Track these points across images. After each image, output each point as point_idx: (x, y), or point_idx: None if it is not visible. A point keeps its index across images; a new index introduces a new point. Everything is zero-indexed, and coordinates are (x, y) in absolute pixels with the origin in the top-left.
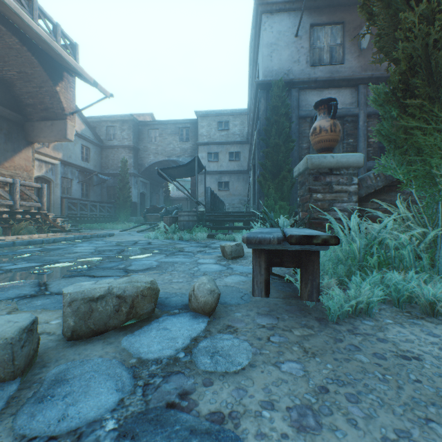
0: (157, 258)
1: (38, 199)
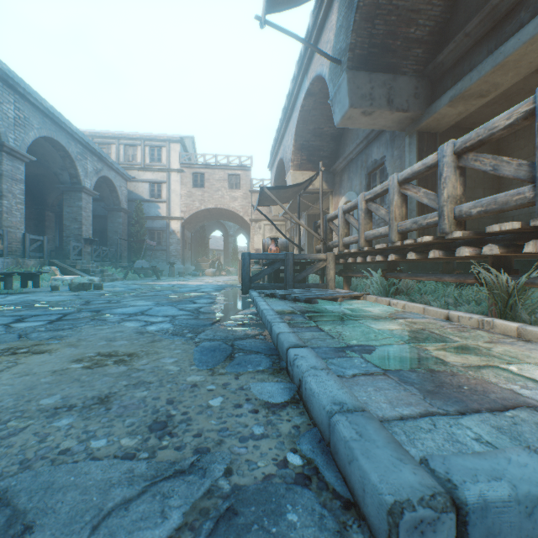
0: (51, 298)
1: (529, 168)
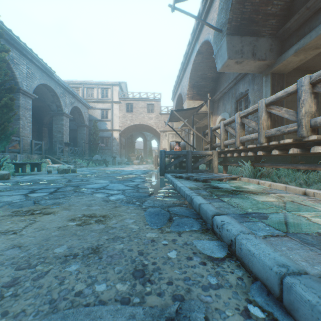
0: (48, 177)
1: None
